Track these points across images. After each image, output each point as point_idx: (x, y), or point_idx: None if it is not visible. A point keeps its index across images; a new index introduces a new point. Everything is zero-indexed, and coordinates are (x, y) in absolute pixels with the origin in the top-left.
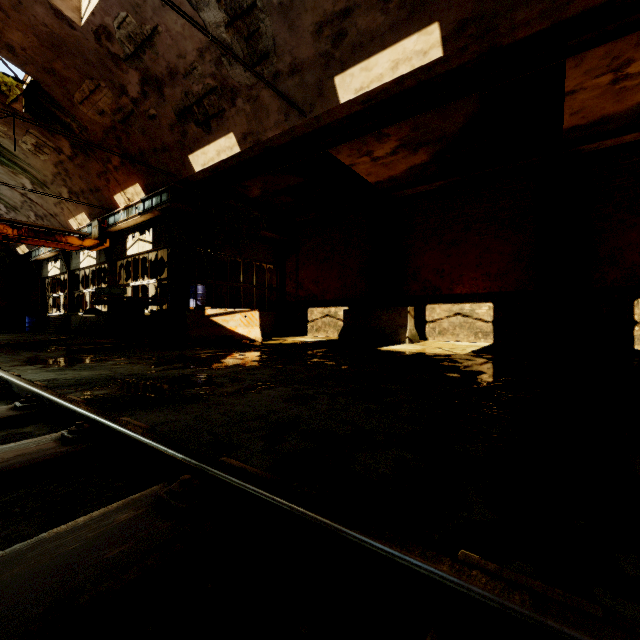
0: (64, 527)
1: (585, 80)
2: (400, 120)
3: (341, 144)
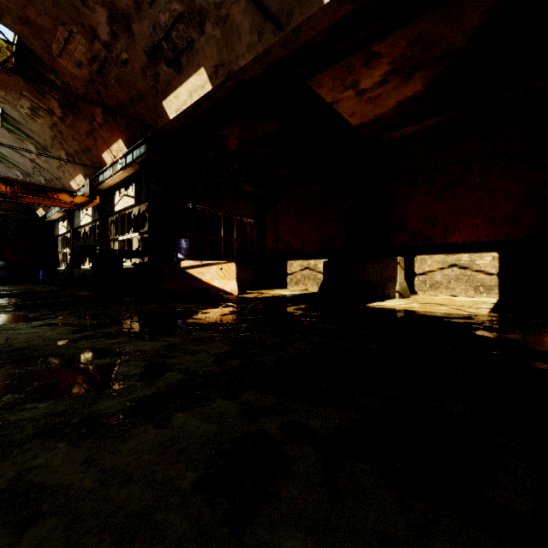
0: None
1: None
2: (397, 26)
3: (323, 70)
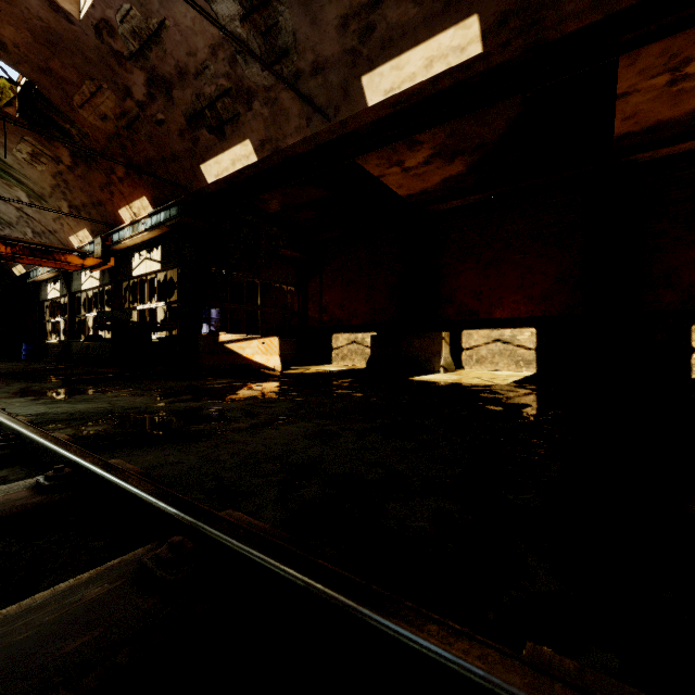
0: (16, 607)
1: (639, 81)
2: (434, 125)
3: (369, 152)
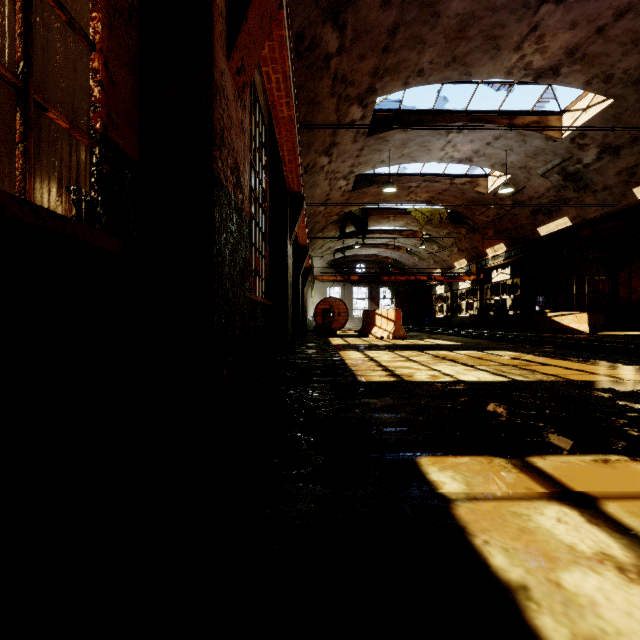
0: None
1: None
2: None
3: None
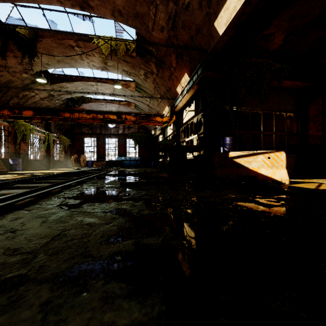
0: None
1: None
2: None
3: None
